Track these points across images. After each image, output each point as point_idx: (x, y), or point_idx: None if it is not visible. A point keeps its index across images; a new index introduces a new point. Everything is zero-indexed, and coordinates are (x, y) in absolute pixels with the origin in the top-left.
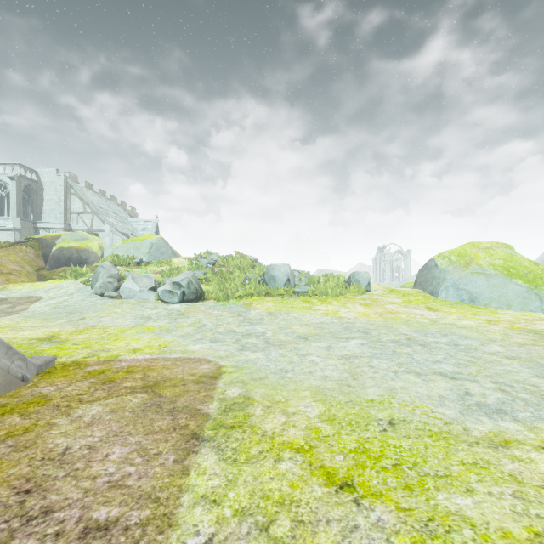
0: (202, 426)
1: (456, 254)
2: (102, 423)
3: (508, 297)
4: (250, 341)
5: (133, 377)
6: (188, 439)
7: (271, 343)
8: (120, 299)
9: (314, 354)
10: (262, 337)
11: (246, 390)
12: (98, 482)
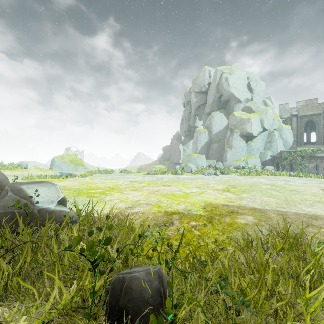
0: None
1: (60, 157)
2: None
3: (70, 168)
4: None
5: None
6: None
7: None
8: None
9: None
10: None
11: None
12: None
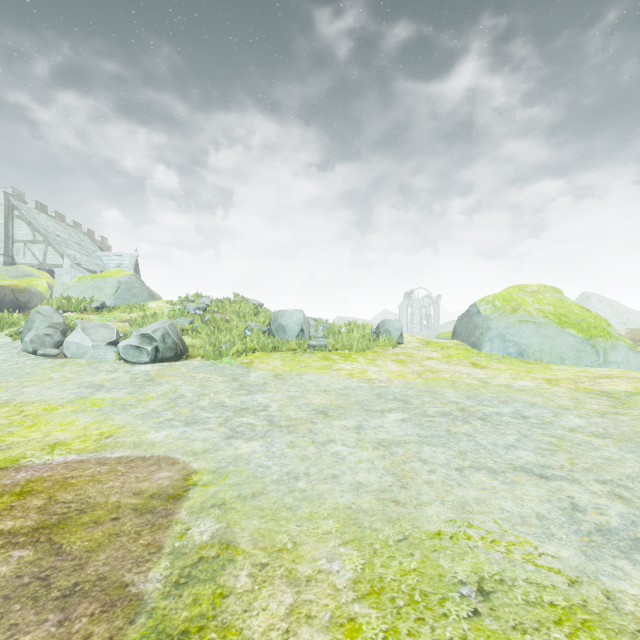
0: (119, 638)
1: (500, 299)
2: None
3: (561, 350)
4: (245, 420)
5: (25, 507)
6: None
7: (276, 424)
8: (63, 359)
9: (339, 440)
10: (263, 414)
11: (227, 525)
12: None
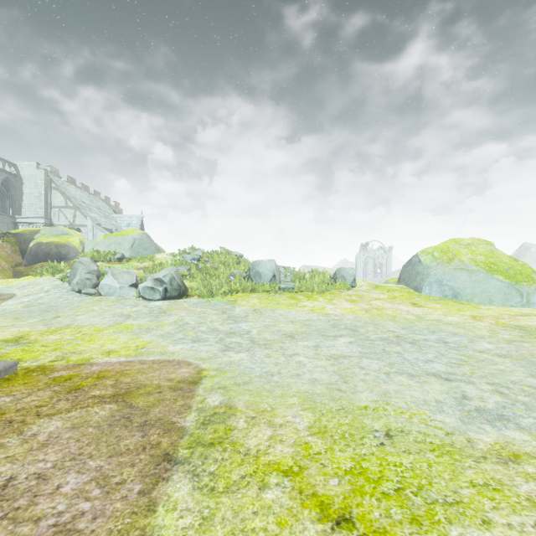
0: (176, 444)
1: (439, 250)
2: (59, 443)
3: (490, 293)
4: (234, 340)
5: (104, 384)
6: (158, 462)
7: (256, 343)
8: (99, 296)
9: (302, 354)
10: (246, 336)
11: (229, 397)
12: (41, 526)
